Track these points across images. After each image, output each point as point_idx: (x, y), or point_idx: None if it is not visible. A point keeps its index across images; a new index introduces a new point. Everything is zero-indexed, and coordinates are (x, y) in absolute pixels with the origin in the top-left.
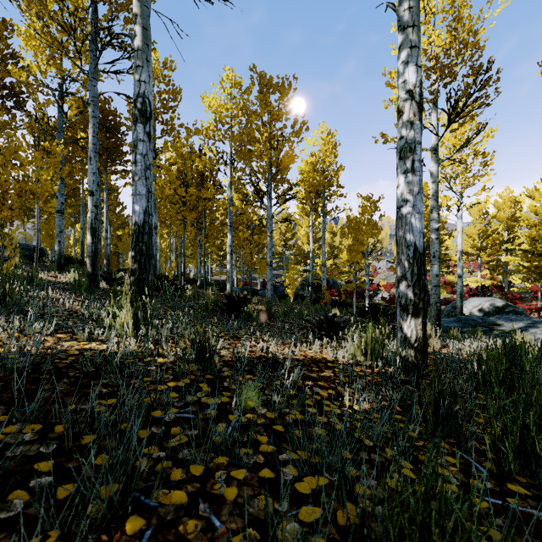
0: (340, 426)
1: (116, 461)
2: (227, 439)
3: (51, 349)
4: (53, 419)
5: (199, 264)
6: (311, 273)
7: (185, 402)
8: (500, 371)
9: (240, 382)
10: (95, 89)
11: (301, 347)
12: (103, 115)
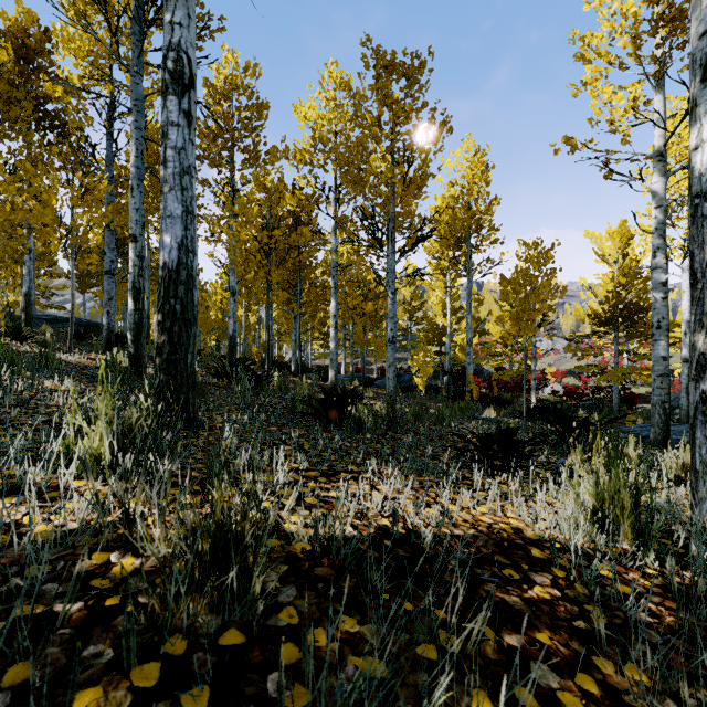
0: None
1: None
2: None
3: None
4: None
5: (293, 343)
6: (448, 356)
7: None
8: None
9: (323, 658)
10: (139, 88)
11: (460, 496)
12: None
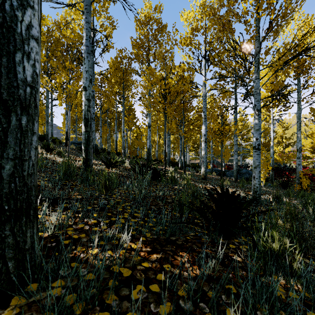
0: None
1: None
2: None
3: None
4: None
5: (180, 152)
6: (271, 159)
7: None
8: None
9: None
10: None
11: None
12: (121, 59)
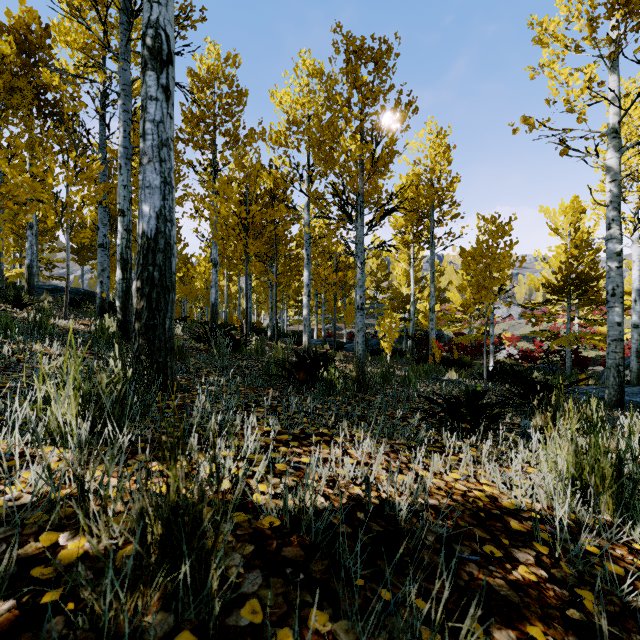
0: None
1: None
2: None
3: None
4: None
5: (270, 310)
6: (412, 322)
7: None
8: None
9: None
10: (126, 74)
11: (431, 460)
12: None
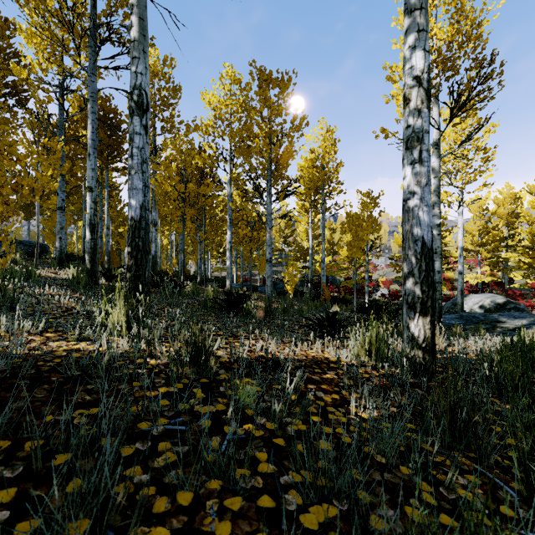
0: (348, 438)
1: (89, 488)
2: (220, 459)
3: (32, 351)
4: (25, 434)
5: (199, 261)
6: (310, 270)
7: (177, 411)
8: (516, 374)
9: (238, 386)
10: (94, 85)
11: (302, 346)
12: (104, 113)
